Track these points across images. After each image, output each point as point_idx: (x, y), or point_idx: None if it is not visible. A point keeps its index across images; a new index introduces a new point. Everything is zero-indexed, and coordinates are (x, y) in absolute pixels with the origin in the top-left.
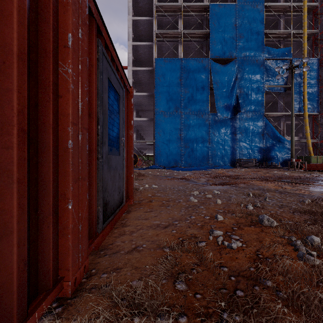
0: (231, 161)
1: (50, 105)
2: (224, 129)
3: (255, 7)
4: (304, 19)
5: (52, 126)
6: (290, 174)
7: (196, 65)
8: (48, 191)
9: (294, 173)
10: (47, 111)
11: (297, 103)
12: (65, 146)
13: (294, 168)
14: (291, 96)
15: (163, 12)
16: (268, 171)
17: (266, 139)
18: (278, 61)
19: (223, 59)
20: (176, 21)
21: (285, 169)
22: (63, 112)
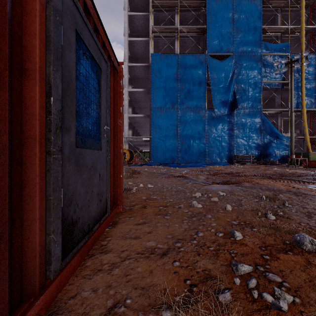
0: (228, 157)
1: None
2: (221, 125)
3: (252, 2)
4: (302, 14)
5: None
6: (292, 172)
7: (193, 60)
8: None
9: (296, 170)
10: None
11: (294, 99)
12: None
13: (294, 165)
14: (291, 91)
15: (159, 7)
16: (268, 168)
17: (263, 135)
18: (275, 57)
19: (220, 55)
20: (172, 16)
21: (284, 166)
22: None
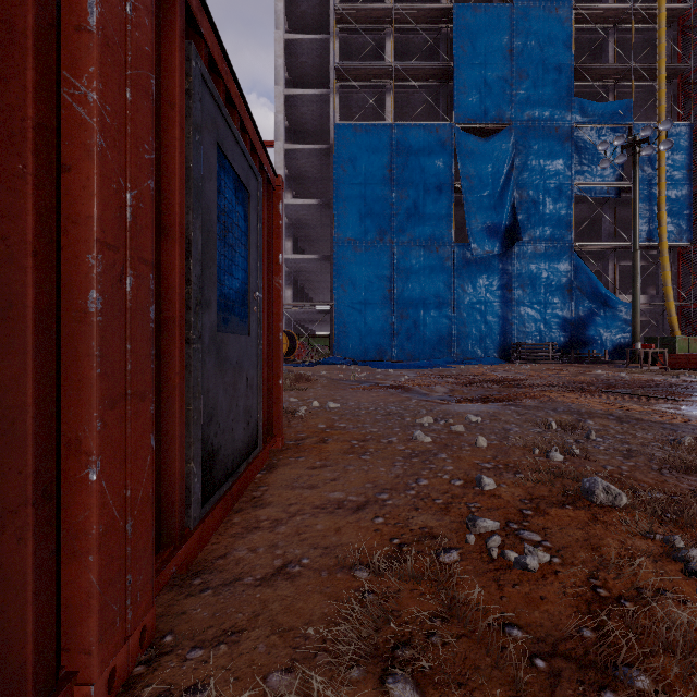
0: (500, 347)
1: (27, 186)
2: (486, 278)
3: (552, 13)
4: (659, 39)
5: (33, 248)
6: (632, 378)
7: (424, 138)
8: (19, 436)
9: (641, 374)
10: (17, 203)
11: (643, 221)
12: (79, 306)
13: (640, 363)
14: (634, 206)
15: (352, 23)
16: (583, 371)
17: (576, 300)
18: (603, 131)
19: (483, 126)
20: (380, 43)
21: (619, 366)
22: (75, 213)
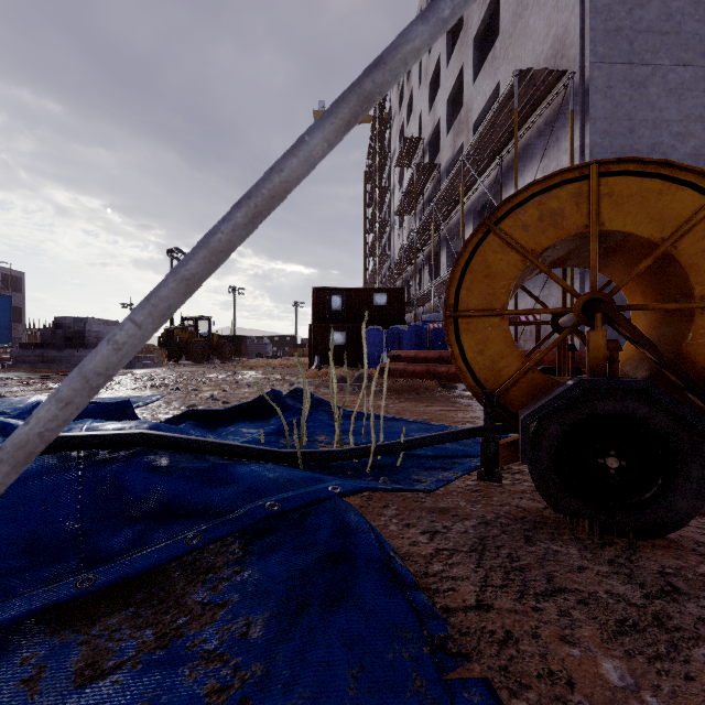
0: None
1: None
2: None
3: None
4: None
5: None
6: None
7: None
8: None
9: None
10: None
11: None
12: None
13: None
14: None
15: None
16: None
17: None
18: None
19: None
20: None
21: None
22: None
